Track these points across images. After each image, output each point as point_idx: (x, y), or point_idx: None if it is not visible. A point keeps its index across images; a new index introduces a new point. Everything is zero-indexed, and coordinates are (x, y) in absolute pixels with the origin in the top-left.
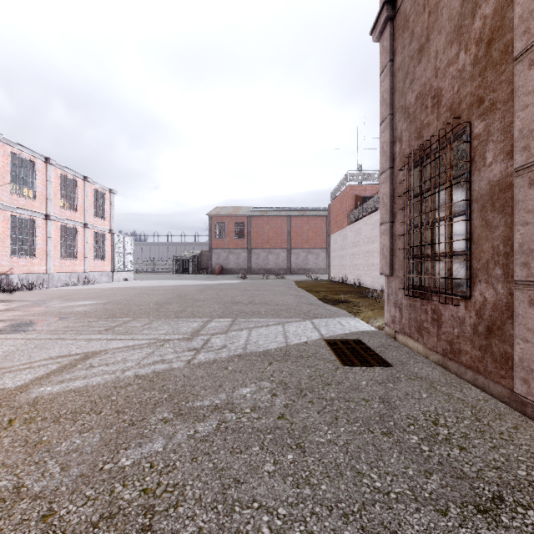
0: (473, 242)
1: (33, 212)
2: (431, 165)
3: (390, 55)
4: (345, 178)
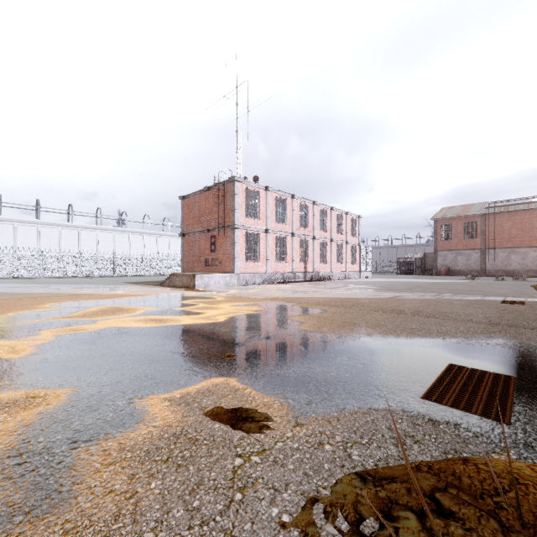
0: None
1: (326, 238)
2: None
3: None
4: None
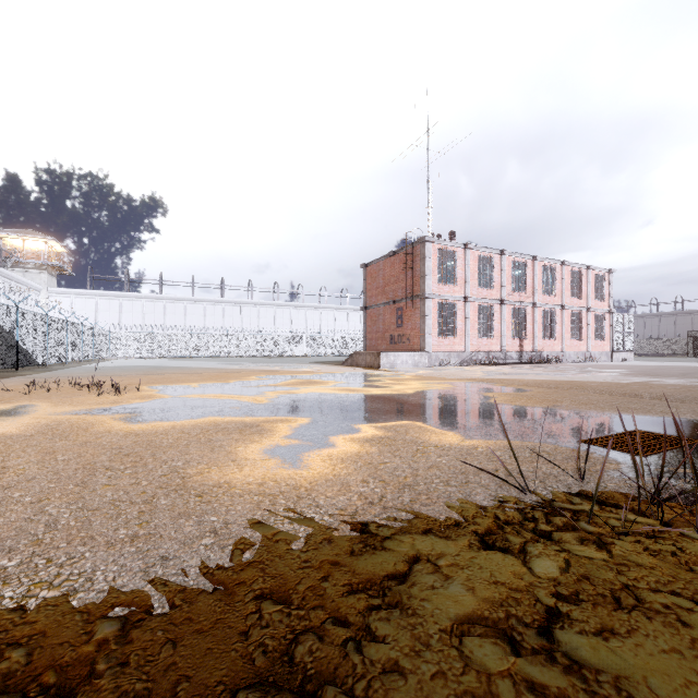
0: None
1: (554, 305)
2: None
3: None
4: None
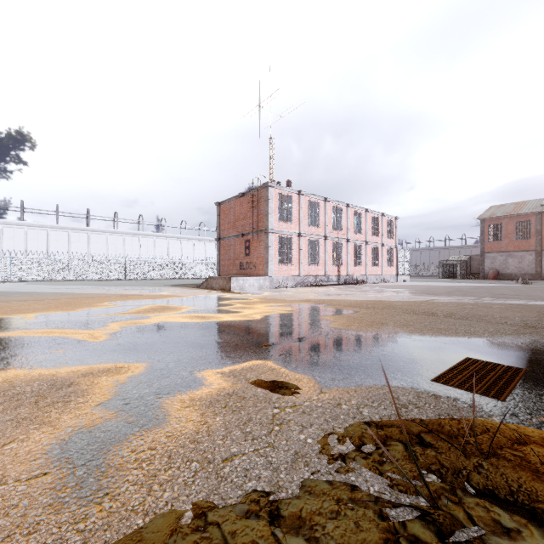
0: None
1: (361, 241)
2: None
3: None
4: None
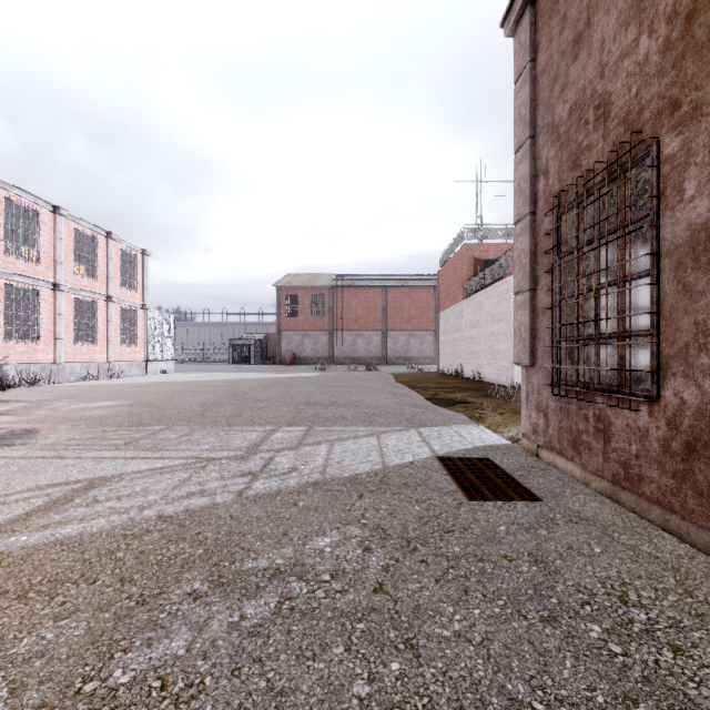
0: (662, 316)
1: (37, 280)
2: (595, 206)
3: (530, 53)
4: (460, 235)
